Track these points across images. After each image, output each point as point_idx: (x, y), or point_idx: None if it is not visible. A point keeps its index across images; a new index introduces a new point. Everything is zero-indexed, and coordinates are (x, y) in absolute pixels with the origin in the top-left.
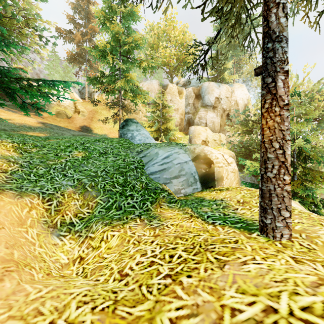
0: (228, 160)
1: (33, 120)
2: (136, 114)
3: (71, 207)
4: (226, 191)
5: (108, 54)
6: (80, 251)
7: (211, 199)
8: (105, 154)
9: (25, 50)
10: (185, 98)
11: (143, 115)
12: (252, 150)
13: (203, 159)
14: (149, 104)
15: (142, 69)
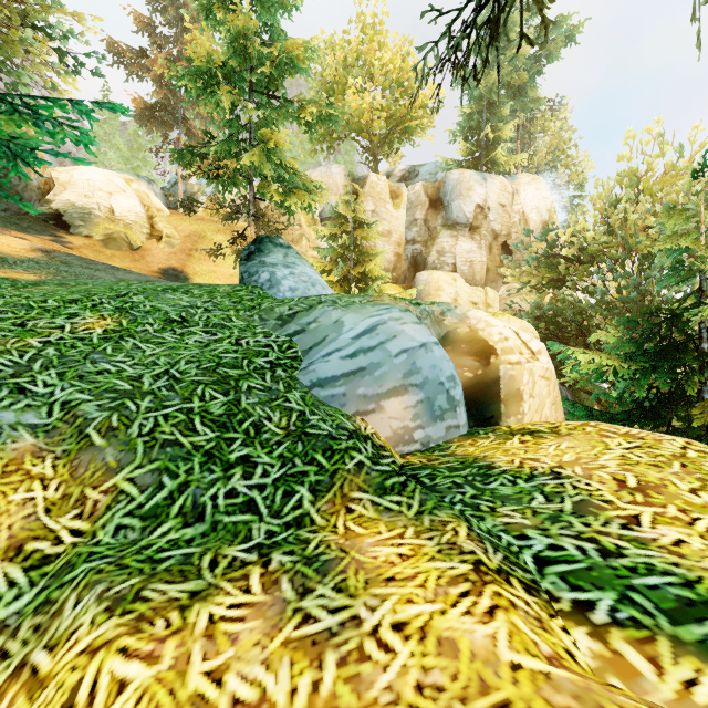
0: (531, 345)
1: (20, 243)
2: (295, 243)
3: (3, 516)
4: (554, 437)
5: (218, 82)
6: None
7: (516, 470)
8: (182, 323)
9: (22, 83)
10: (406, 208)
11: (309, 246)
12: (565, 326)
13: (466, 341)
14: (324, 220)
15: (307, 142)
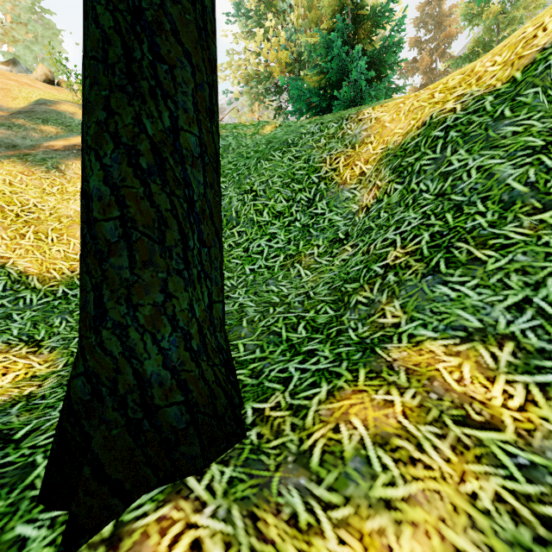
0: None
1: None
2: None
3: None
4: None
5: (478, 54)
6: None
7: None
8: None
9: None
10: None
11: None
12: None
13: None
14: None
15: None
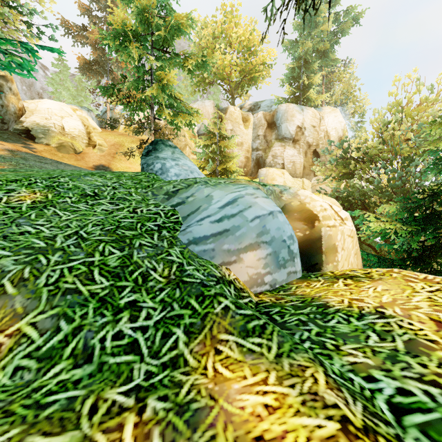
0: (340, 214)
1: None
2: (182, 150)
3: None
4: (370, 281)
5: (129, 40)
6: None
7: (347, 309)
8: (94, 197)
9: None
10: (253, 128)
11: (191, 152)
12: (354, 203)
13: (297, 211)
14: (200, 135)
15: (189, 86)
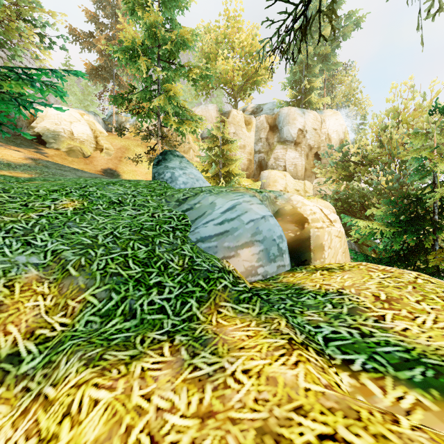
0: (330, 216)
1: (18, 154)
2: (185, 153)
3: (22, 315)
4: (340, 272)
5: (138, 55)
6: (9, 443)
7: (317, 290)
8: (120, 204)
9: (17, 55)
10: (255, 131)
11: (194, 155)
12: (353, 204)
13: (290, 214)
14: (204, 138)
15: (193, 90)
